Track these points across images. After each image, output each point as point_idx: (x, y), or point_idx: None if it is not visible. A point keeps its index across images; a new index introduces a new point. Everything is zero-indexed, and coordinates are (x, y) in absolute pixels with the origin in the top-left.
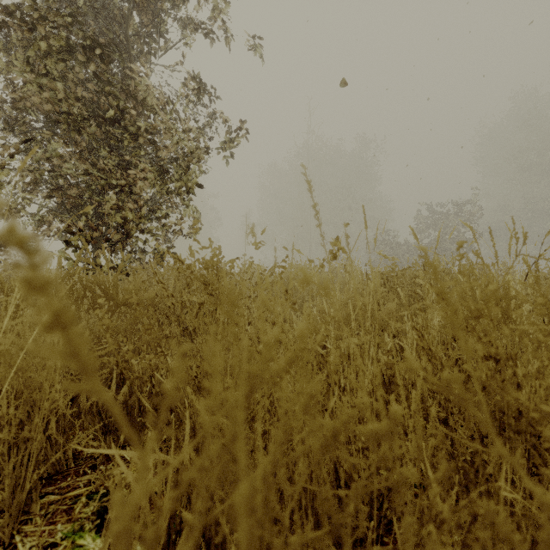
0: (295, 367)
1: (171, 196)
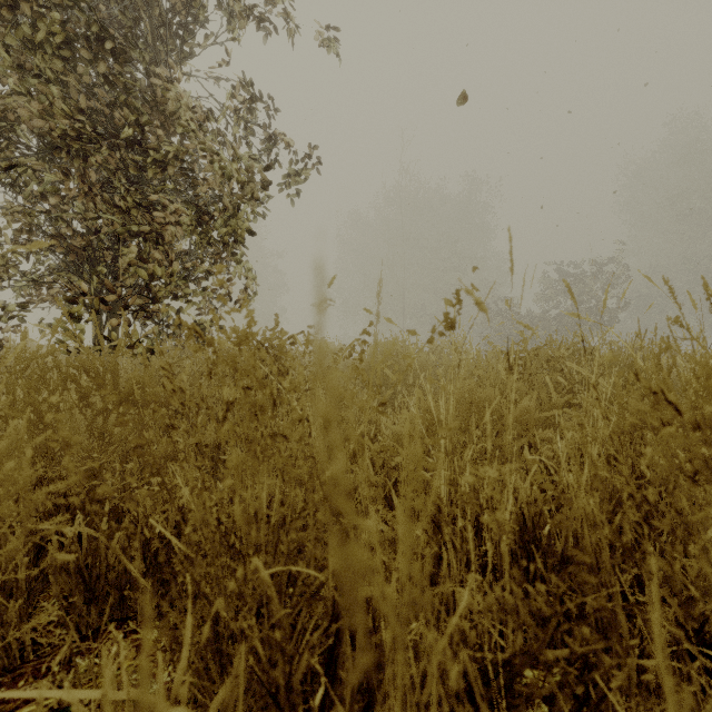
0: (384, 606)
1: (215, 248)
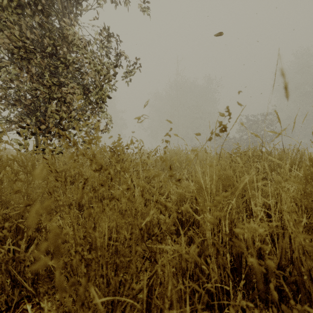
0: None
1: (92, 106)
